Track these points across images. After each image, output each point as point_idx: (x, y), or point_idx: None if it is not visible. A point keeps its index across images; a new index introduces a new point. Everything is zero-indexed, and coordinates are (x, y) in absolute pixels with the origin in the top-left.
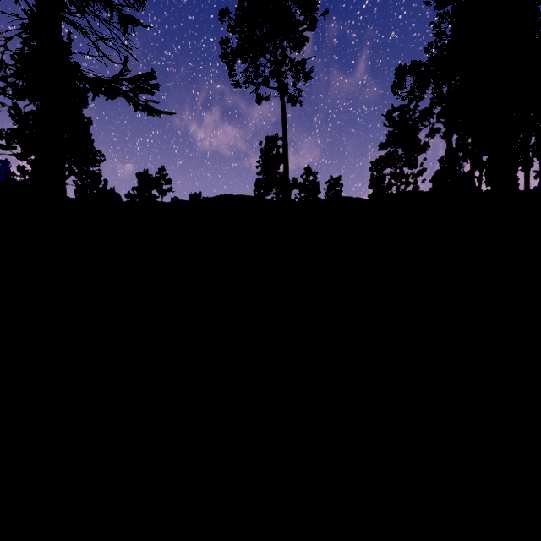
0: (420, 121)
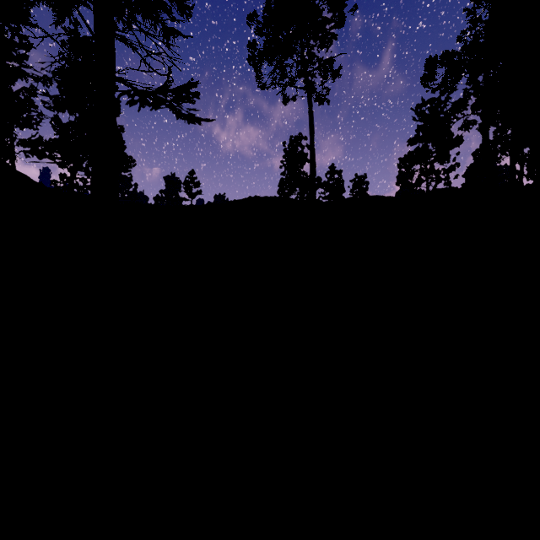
0: (453, 113)
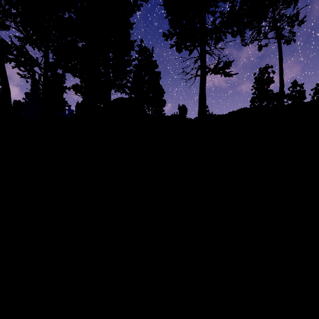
0: None
